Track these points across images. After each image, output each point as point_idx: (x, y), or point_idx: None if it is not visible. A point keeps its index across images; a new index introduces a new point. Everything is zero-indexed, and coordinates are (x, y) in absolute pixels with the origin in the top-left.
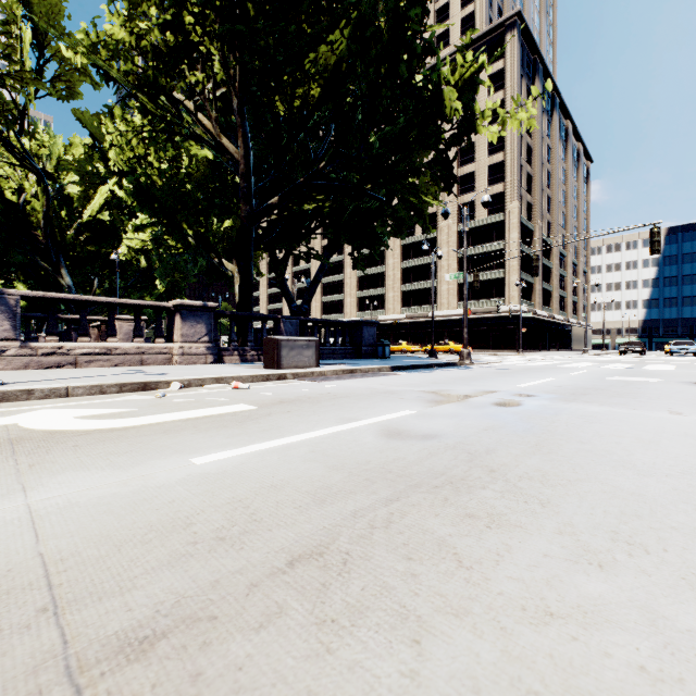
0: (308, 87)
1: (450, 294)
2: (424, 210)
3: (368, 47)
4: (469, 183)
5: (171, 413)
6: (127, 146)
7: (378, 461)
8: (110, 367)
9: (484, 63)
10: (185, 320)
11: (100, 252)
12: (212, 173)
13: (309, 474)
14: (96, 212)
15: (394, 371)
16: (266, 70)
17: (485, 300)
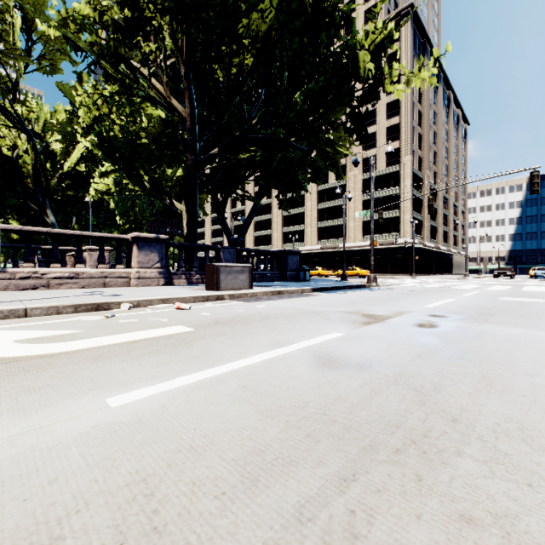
0: (243, 57)
1: (356, 229)
2: (337, 160)
3: (293, 19)
4: (371, 141)
5: (109, 336)
6: (93, 105)
7: (318, 403)
8: (77, 288)
9: (392, 30)
10: (141, 249)
11: (78, 196)
12: (165, 130)
13: (238, 425)
14: (74, 164)
15: (314, 292)
16: (208, 40)
17: (384, 234)
